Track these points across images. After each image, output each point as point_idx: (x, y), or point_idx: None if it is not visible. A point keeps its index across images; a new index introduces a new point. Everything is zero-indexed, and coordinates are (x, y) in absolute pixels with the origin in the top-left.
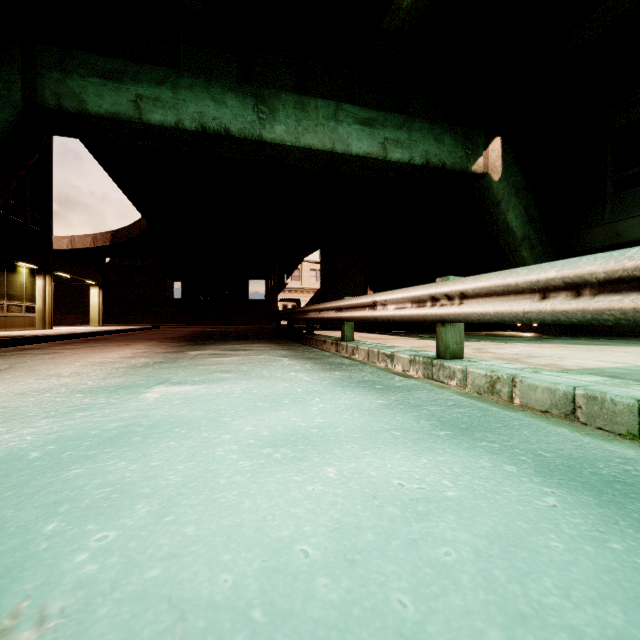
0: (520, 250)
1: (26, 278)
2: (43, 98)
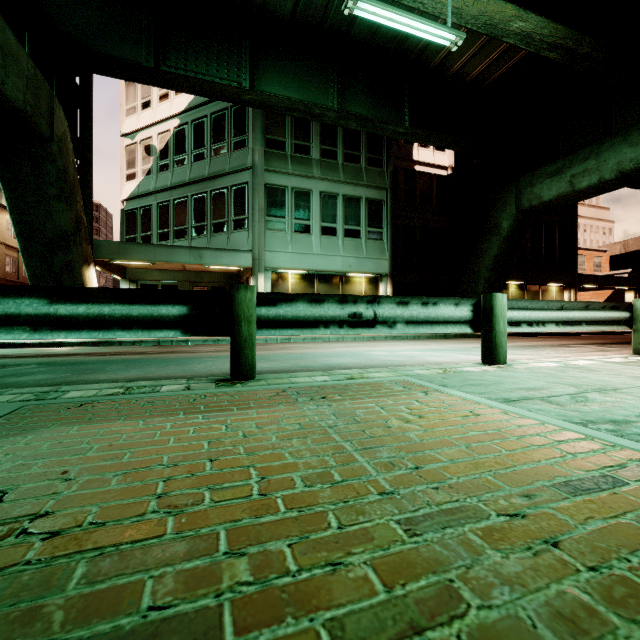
0: None
1: (555, 293)
2: (523, 205)
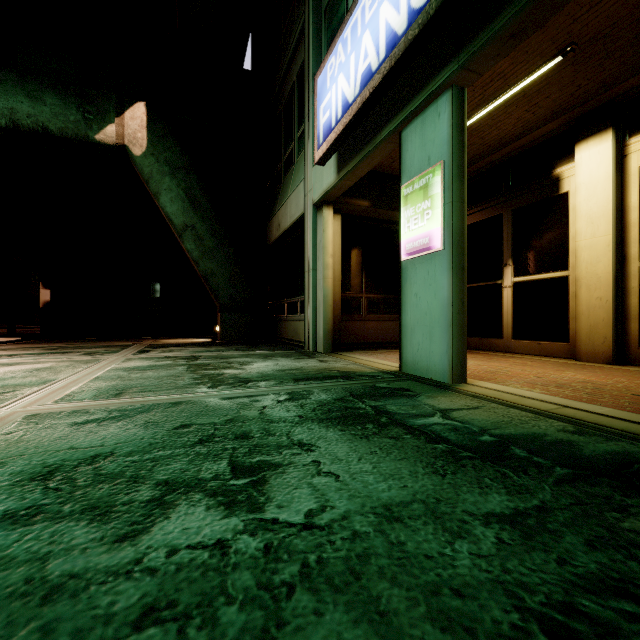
0: (183, 241)
1: None
2: None
